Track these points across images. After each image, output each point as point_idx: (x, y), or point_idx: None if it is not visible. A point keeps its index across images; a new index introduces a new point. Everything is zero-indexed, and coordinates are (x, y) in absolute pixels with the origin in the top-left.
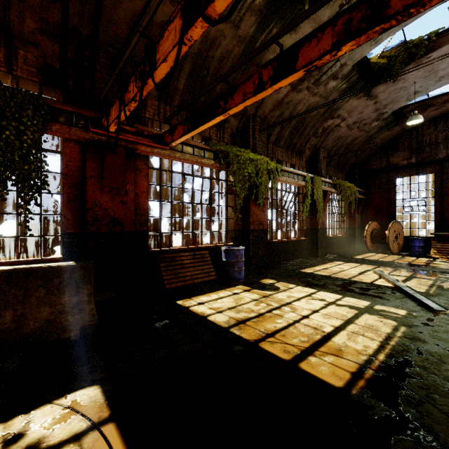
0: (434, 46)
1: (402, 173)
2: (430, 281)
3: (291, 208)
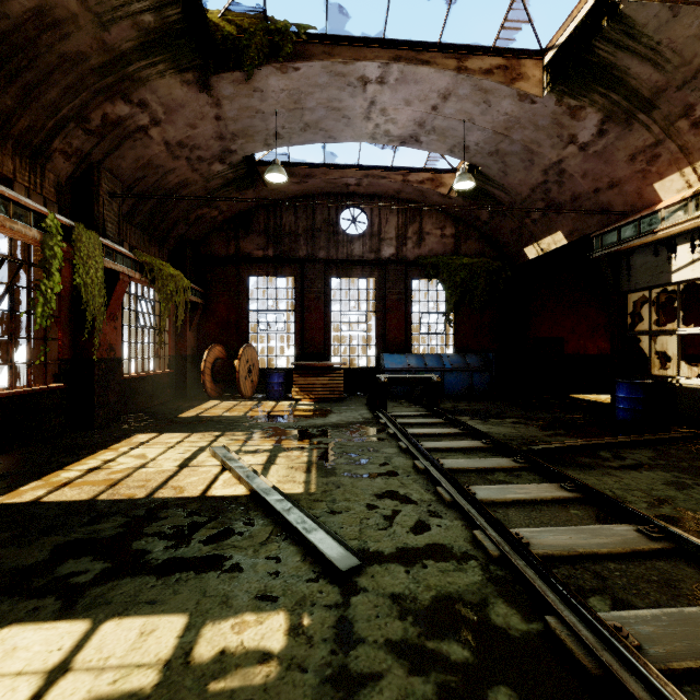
0: (304, 53)
1: (257, 270)
2: (304, 455)
3: None
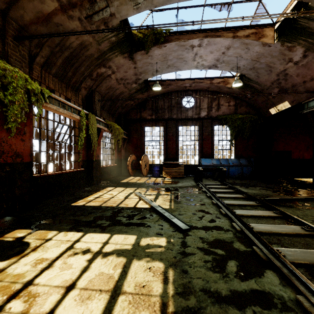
0: (168, 40)
1: (148, 124)
2: (169, 196)
3: (66, 140)
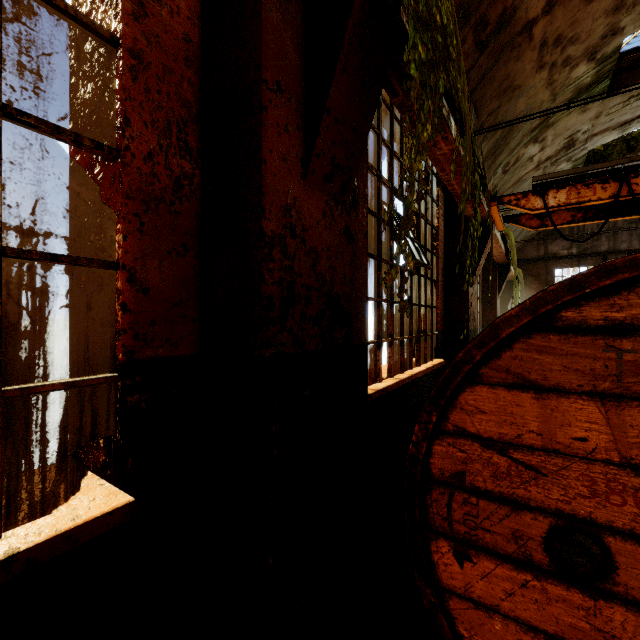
0: None
1: (562, 264)
2: None
3: None
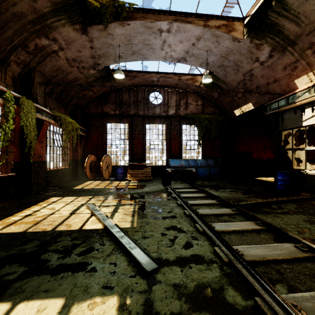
0: (132, 17)
1: (111, 120)
2: (131, 207)
3: None
